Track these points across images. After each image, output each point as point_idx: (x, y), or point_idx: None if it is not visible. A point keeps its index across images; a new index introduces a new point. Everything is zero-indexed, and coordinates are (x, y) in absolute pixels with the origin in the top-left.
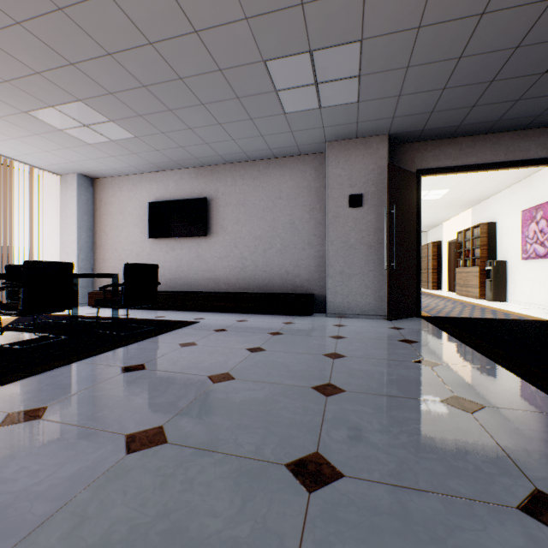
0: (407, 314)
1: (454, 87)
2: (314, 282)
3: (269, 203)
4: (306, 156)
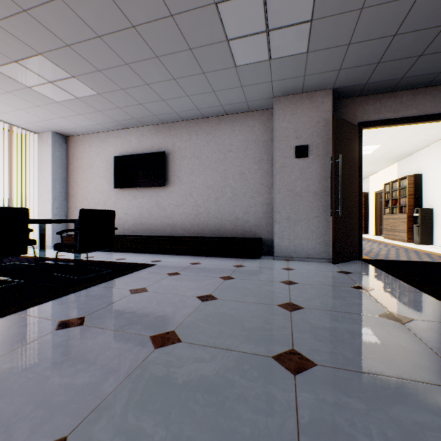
0: (350, 258)
1: (405, 33)
2: (262, 228)
3: (220, 155)
4: (254, 112)
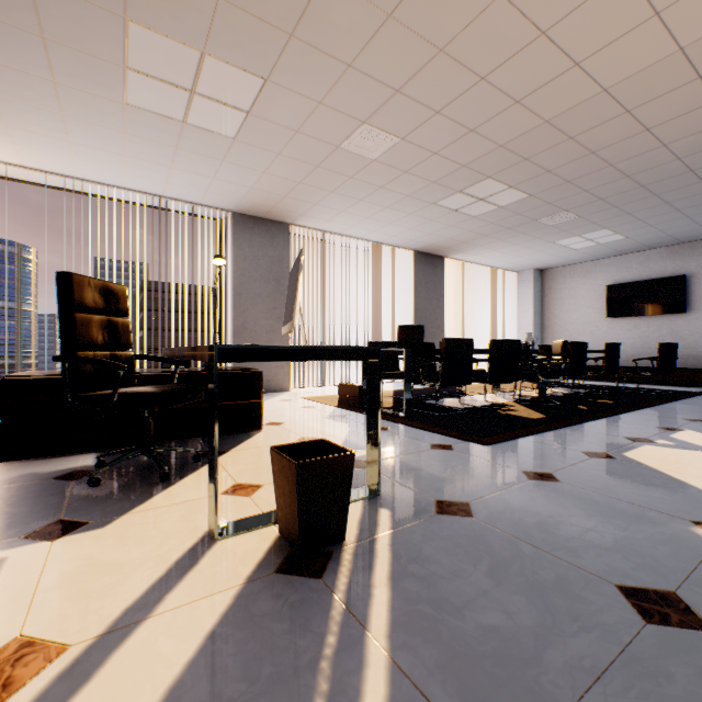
0: None
1: None
2: None
3: None
4: None
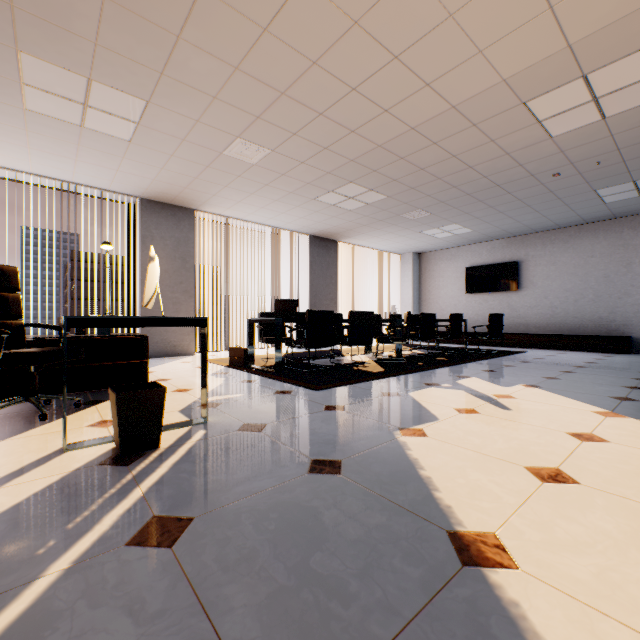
0: None
1: None
2: (631, 327)
3: (580, 261)
4: (621, 218)
